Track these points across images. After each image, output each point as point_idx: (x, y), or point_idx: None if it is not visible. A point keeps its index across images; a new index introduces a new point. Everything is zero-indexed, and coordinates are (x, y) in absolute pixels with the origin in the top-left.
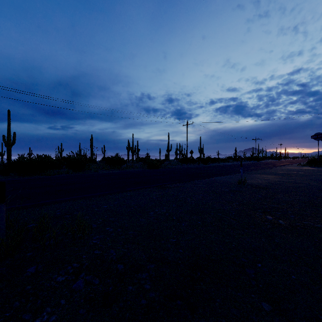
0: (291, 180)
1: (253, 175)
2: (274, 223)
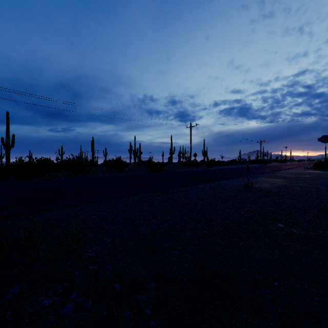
0: (299, 184)
1: (260, 179)
2: (287, 232)
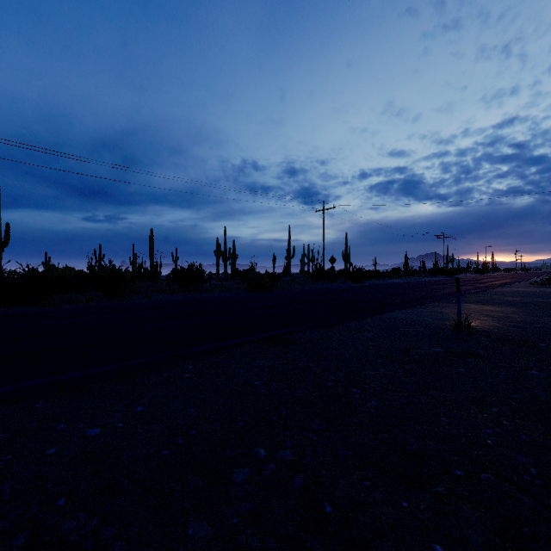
0: None
1: (467, 307)
2: None
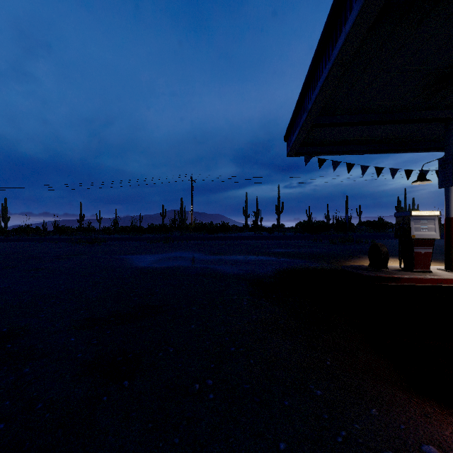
0: None
1: None
2: None
